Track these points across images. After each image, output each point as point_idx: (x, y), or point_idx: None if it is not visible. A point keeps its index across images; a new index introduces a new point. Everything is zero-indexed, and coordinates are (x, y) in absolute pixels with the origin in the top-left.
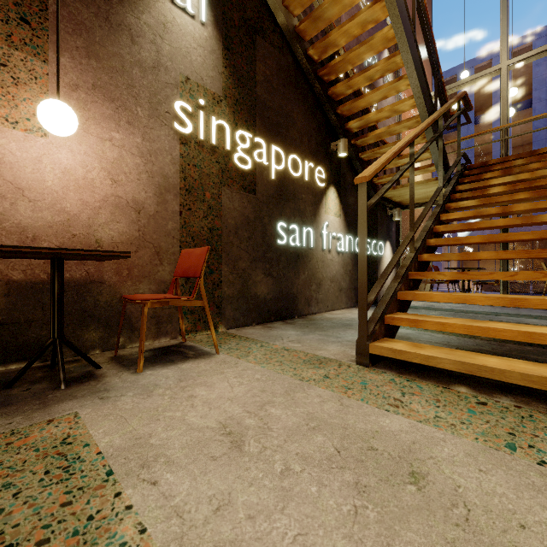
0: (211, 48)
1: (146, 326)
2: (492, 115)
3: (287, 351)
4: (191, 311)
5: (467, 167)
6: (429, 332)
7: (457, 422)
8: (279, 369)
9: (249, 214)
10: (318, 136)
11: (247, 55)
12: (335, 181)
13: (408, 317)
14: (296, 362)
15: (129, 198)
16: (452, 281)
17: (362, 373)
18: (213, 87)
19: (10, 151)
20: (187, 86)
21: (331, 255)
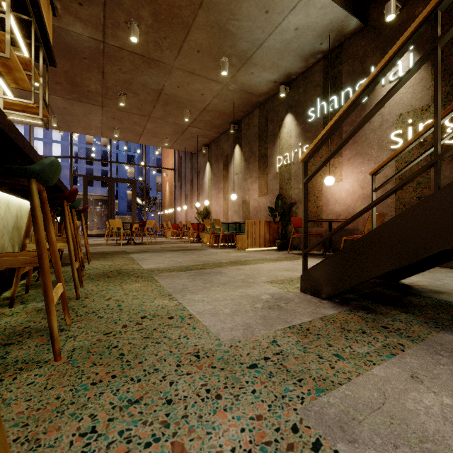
0: (419, 79)
1: None
2: None
3: None
4: None
5: None
6: None
7: None
8: None
9: None
10: None
11: None
12: None
13: None
14: None
15: (368, 193)
16: None
17: None
18: (421, 103)
19: (334, 190)
20: (400, 119)
21: None
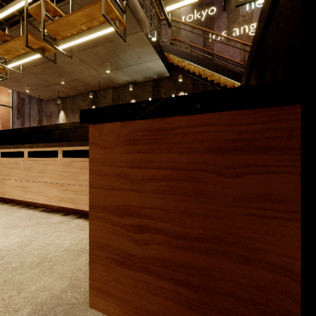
0: None
1: None
2: None
3: None
4: None
5: None
6: None
7: None
8: None
9: None
10: None
11: None
12: None
13: None
14: None
15: None
16: None
17: None
18: None
19: None
20: None
21: None
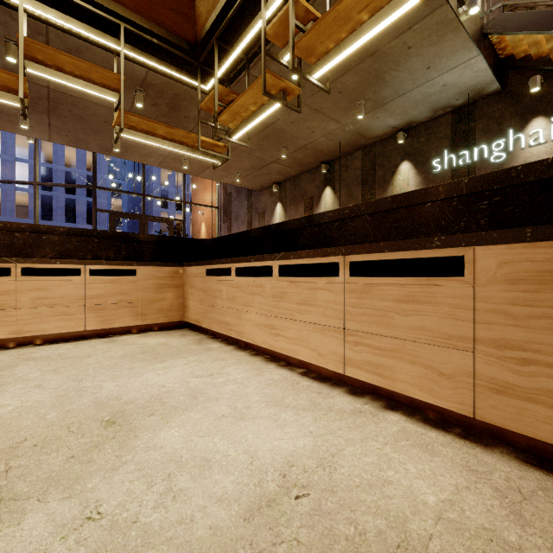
0: None
1: None
2: None
3: None
4: None
5: None
6: None
7: None
8: None
9: None
10: None
11: None
12: None
13: None
14: None
15: None
16: None
17: None
18: None
19: None
20: None
21: None
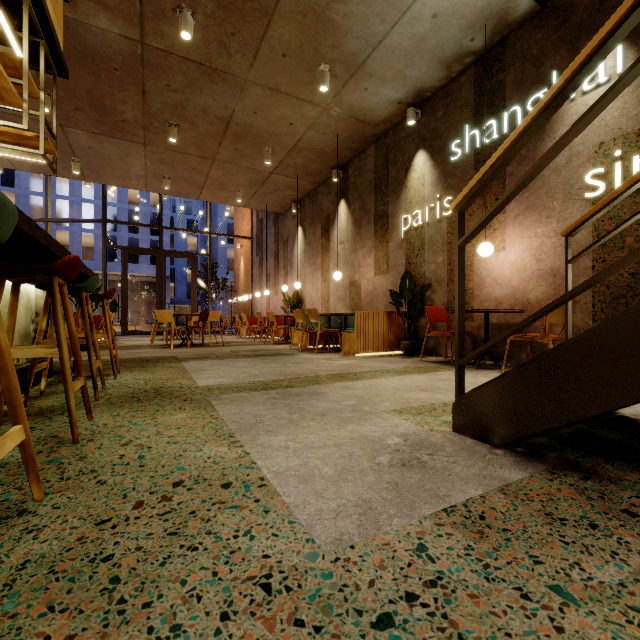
0: (634, 86)
1: None
2: None
3: None
4: None
5: None
6: None
7: None
8: None
9: None
10: None
11: None
12: None
13: None
14: None
15: (547, 268)
16: None
17: None
18: (637, 124)
19: (492, 264)
20: (601, 151)
21: None
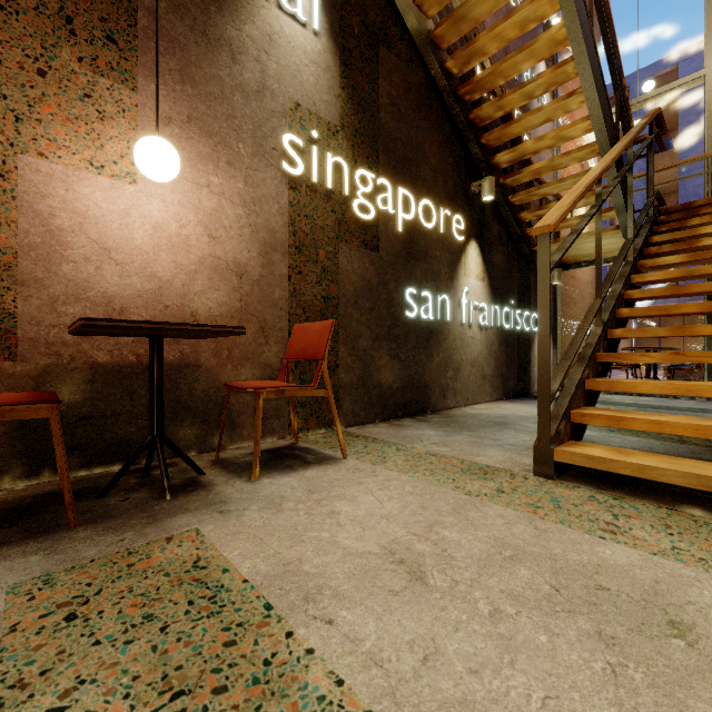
0: (326, 64)
1: (249, 421)
2: (680, 140)
3: (435, 457)
4: (302, 403)
5: (662, 211)
6: (617, 433)
7: (707, 556)
8: (434, 480)
9: (371, 277)
10: (455, 174)
11: (369, 72)
12: (477, 233)
13: (605, 413)
14: (452, 471)
15: (229, 259)
16: (632, 366)
17: (548, 488)
18: (328, 115)
19: (95, 203)
20: (297, 115)
21: (471, 332)
